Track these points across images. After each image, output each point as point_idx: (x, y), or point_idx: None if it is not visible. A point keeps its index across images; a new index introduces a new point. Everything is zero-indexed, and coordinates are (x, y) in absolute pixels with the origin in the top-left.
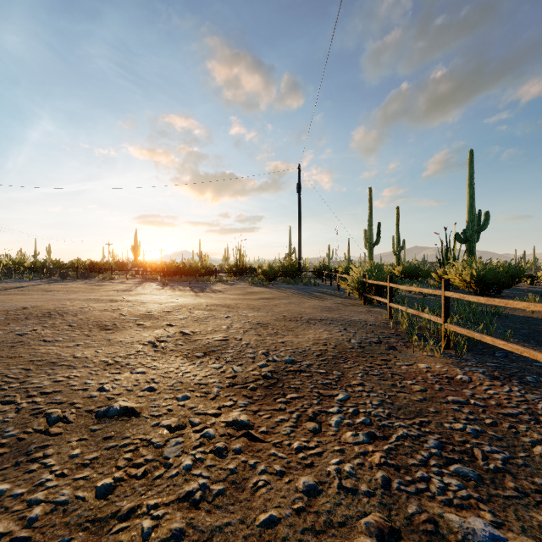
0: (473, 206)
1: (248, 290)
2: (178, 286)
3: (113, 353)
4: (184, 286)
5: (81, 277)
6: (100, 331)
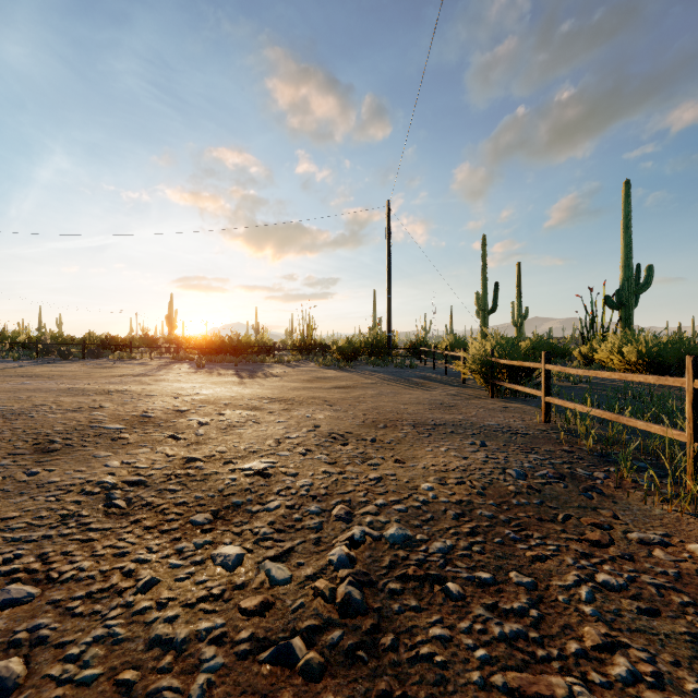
0: (630, 257)
1: (318, 374)
2: (218, 369)
3: (3, 521)
4: (227, 369)
5: (89, 356)
6: (26, 456)
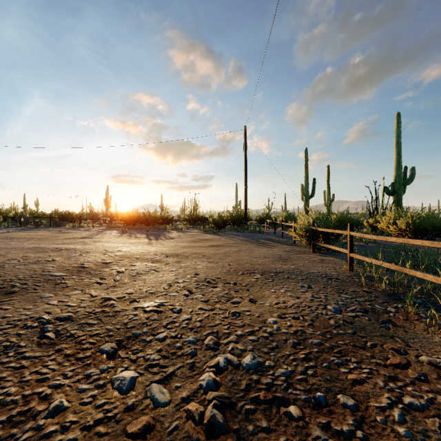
0: (400, 162)
1: (200, 237)
2: (135, 234)
3: None
4: (141, 234)
5: (53, 225)
6: None
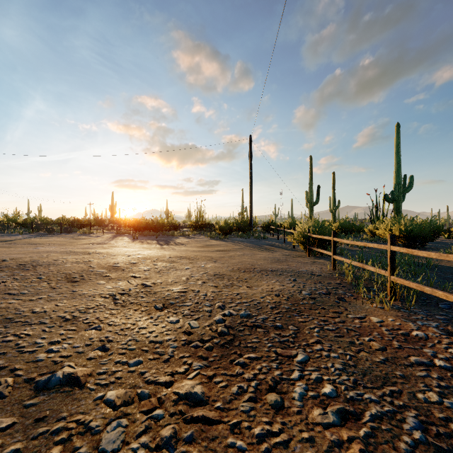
0: (400, 171)
1: (207, 243)
2: (146, 240)
3: (73, 307)
4: (151, 240)
5: (64, 231)
6: (66, 283)
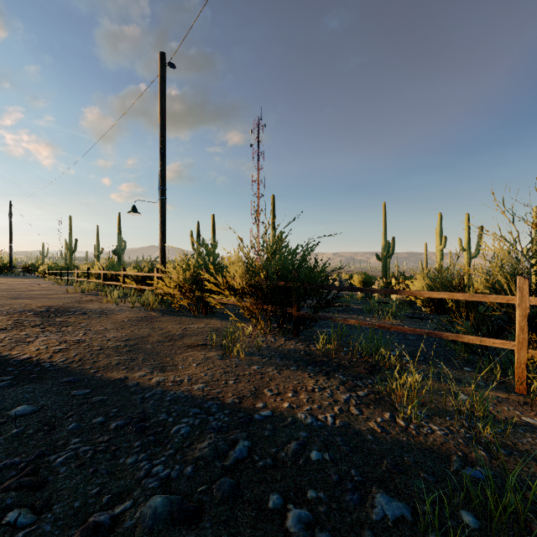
0: (121, 238)
1: None
2: None
3: None
4: None
5: None
6: None
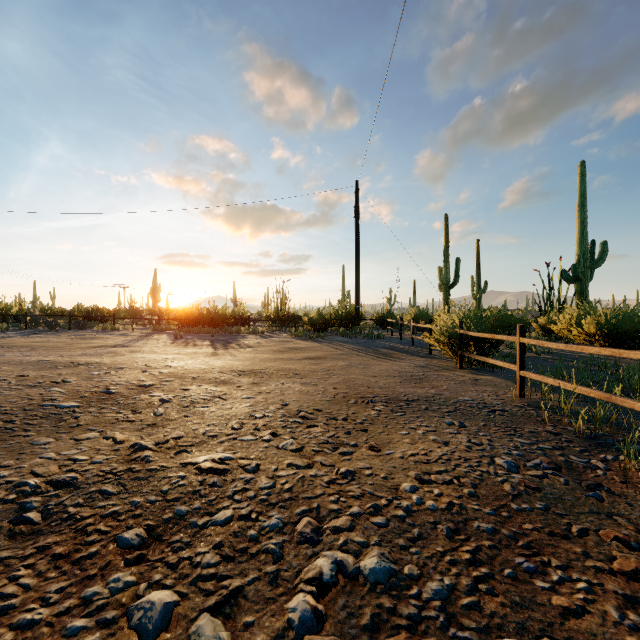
0: (586, 234)
1: (290, 344)
2: (195, 340)
3: None
4: (203, 340)
5: (75, 327)
6: None
